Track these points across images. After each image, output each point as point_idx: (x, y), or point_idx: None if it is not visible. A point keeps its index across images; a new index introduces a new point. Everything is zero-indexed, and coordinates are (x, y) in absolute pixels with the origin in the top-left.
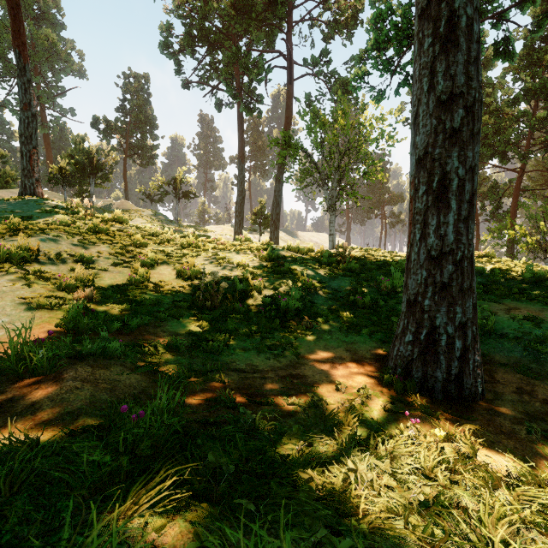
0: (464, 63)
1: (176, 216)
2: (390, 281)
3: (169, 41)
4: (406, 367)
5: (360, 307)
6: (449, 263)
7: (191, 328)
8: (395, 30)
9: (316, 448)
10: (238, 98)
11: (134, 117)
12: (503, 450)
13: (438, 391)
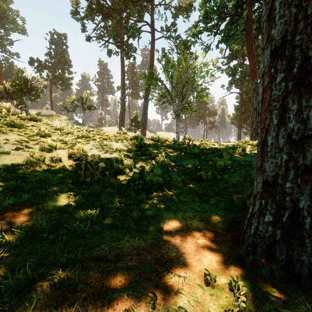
0: None
1: (83, 120)
2: (222, 161)
3: (77, 10)
4: (268, 248)
5: (204, 181)
6: None
7: (67, 204)
8: (217, 7)
9: None
10: (121, 47)
11: (57, 59)
12: None
13: (305, 276)
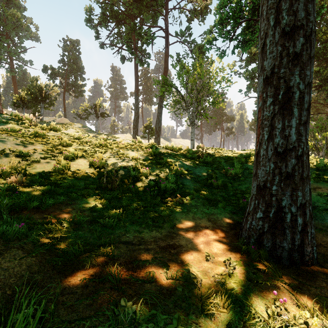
0: (304, 1)
1: (96, 128)
2: (233, 169)
3: (91, 18)
4: (258, 238)
5: (215, 187)
6: (293, 157)
7: (95, 205)
8: (232, 12)
9: None
10: (134, 54)
11: (70, 66)
12: None
13: (285, 258)
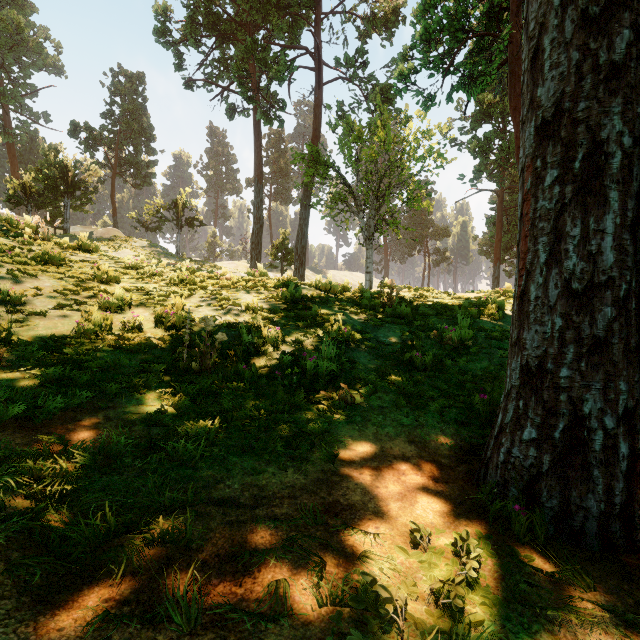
0: None
1: (178, 248)
2: (456, 330)
3: (167, 27)
4: (527, 487)
5: (419, 368)
6: (607, 302)
7: (159, 410)
8: (448, 18)
9: None
10: (254, 101)
11: (125, 125)
12: None
13: (592, 535)
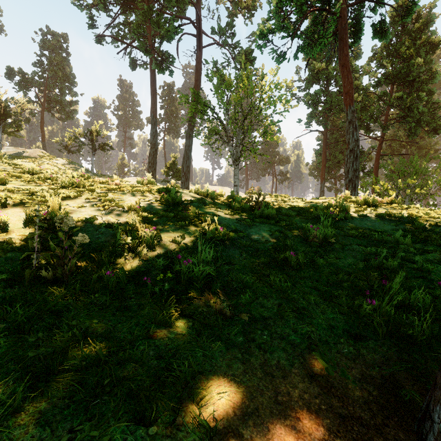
0: None
1: (92, 166)
2: (321, 229)
3: None
4: None
5: (293, 267)
6: None
7: None
8: None
9: None
10: (150, 53)
11: (52, 72)
12: None
13: None
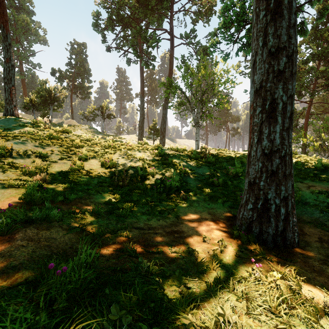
0: (286, 27)
1: (103, 129)
2: (234, 169)
3: (98, 22)
4: (248, 226)
5: (216, 185)
6: (277, 158)
7: (109, 199)
8: (235, 16)
9: (192, 287)
10: (140, 57)
11: (77, 69)
12: (318, 284)
13: (270, 242)
